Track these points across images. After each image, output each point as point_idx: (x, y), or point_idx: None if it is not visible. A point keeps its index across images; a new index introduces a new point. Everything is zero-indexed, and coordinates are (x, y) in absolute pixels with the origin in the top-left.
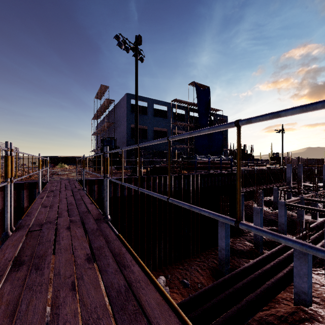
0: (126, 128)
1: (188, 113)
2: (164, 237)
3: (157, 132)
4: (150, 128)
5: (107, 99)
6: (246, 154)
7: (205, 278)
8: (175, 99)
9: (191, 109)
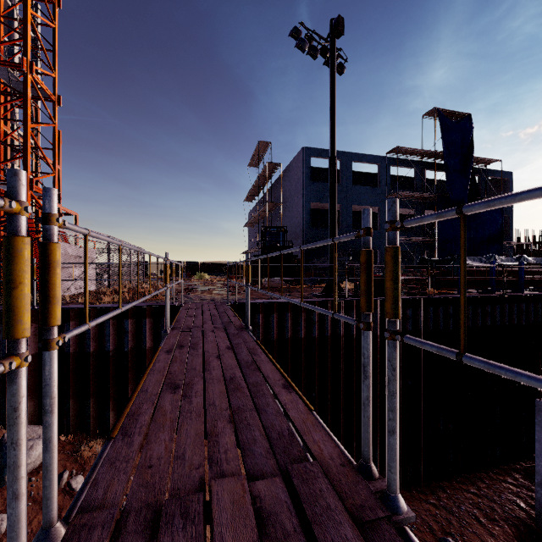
0: (302, 209)
1: (421, 173)
2: None
3: (356, 214)
4: (345, 208)
5: (270, 164)
6: None
7: None
8: (395, 148)
9: (428, 165)
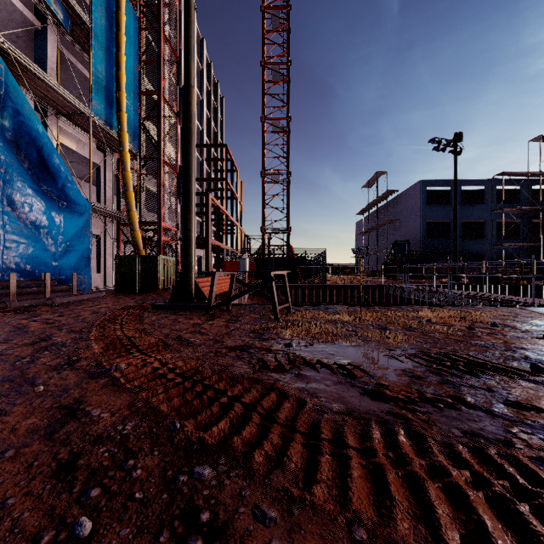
0: (419, 226)
1: (527, 189)
2: None
3: (463, 225)
4: None
5: (389, 190)
6: None
7: None
8: (500, 173)
9: (535, 182)
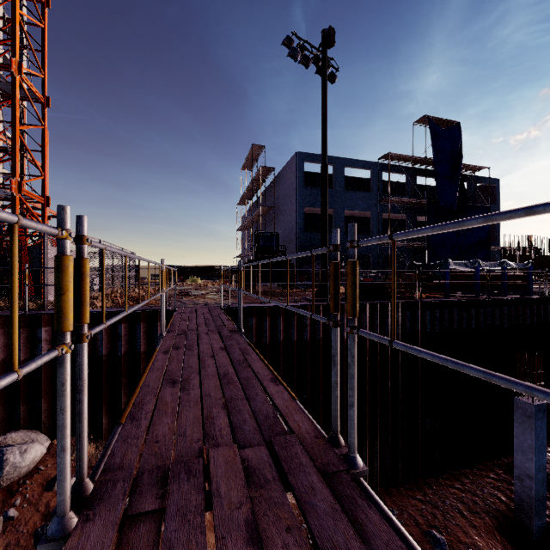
0: (295, 214)
1: (412, 179)
2: (381, 428)
3: (349, 219)
4: (337, 213)
5: (263, 168)
6: (545, 257)
7: (483, 534)
8: (387, 154)
9: (419, 172)
